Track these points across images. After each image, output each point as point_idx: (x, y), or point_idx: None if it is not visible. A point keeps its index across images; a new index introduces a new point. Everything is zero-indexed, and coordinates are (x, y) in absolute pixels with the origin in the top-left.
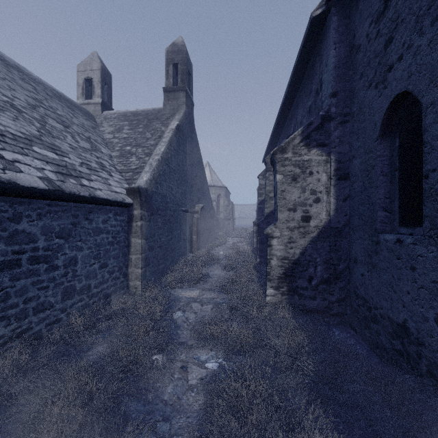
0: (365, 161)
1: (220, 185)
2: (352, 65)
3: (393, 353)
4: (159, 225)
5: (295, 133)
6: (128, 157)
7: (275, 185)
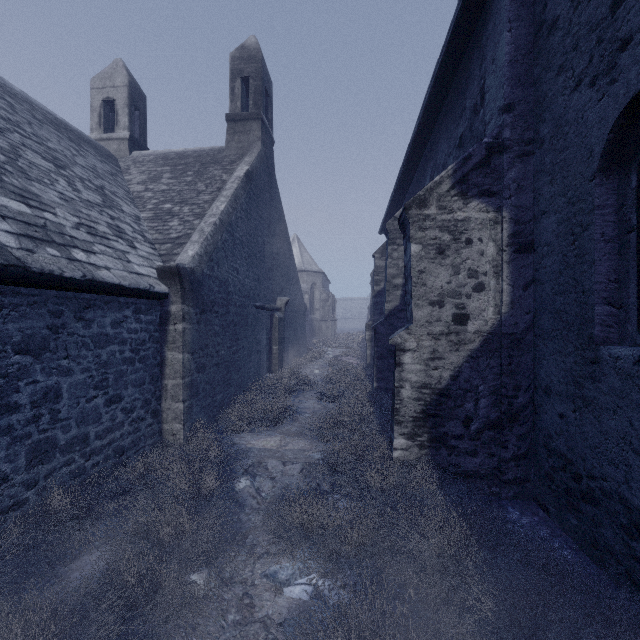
0: (569, 218)
1: (314, 269)
2: (541, 56)
3: (631, 564)
4: (215, 329)
5: (443, 173)
6: (166, 220)
7: (407, 263)
